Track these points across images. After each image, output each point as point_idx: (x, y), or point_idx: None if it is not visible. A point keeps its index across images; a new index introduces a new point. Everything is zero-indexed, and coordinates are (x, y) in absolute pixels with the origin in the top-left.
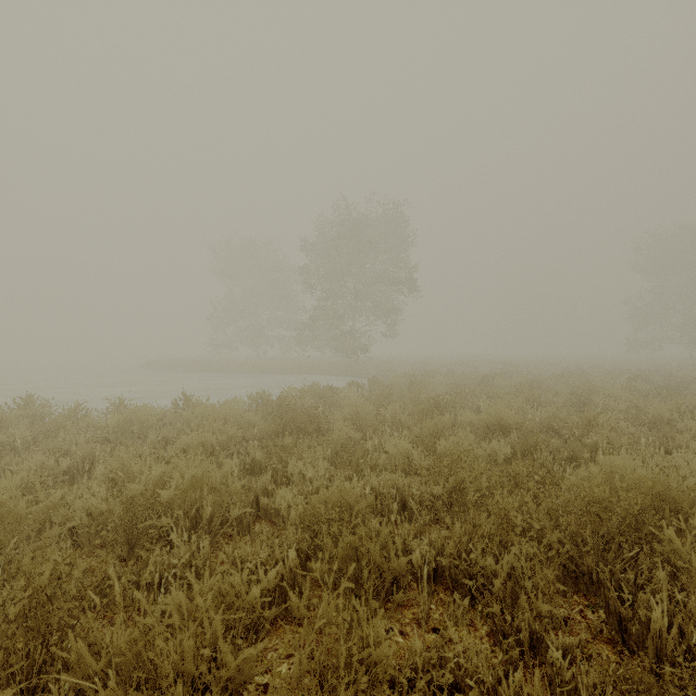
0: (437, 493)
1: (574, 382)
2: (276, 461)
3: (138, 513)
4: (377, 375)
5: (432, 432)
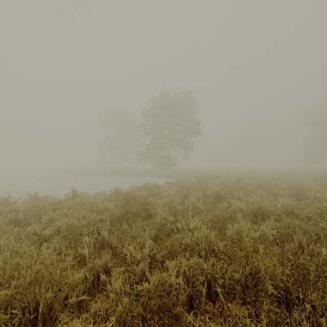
0: (236, 278)
1: (285, 181)
2: (116, 242)
3: None
4: (180, 177)
5: (220, 218)
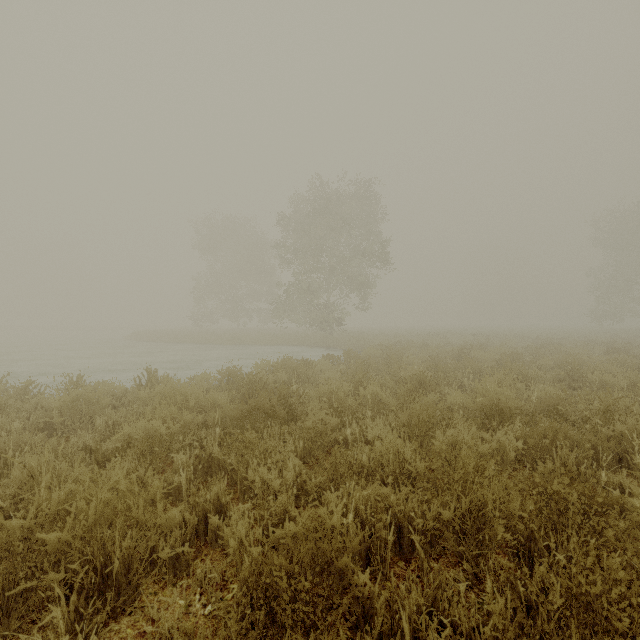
0: (446, 518)
1: (552, 354)
2: (235, 462)
3: (17, 564)
4: (352, 347)
5: (423, 420)
